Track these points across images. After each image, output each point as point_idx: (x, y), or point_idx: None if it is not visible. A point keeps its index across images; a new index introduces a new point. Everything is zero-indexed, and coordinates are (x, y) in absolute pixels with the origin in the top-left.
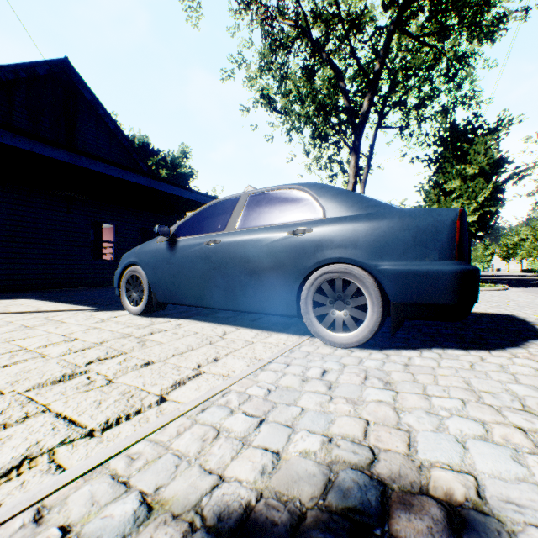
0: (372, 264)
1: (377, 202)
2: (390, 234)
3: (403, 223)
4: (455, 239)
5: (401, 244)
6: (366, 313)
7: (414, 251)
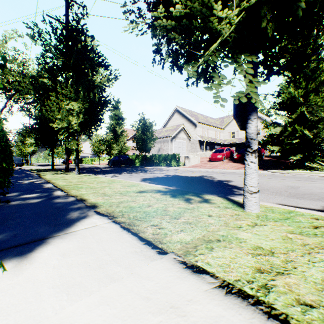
0: (15, 162)
1: (15, 157)
2: (17, 160)
3: (18, 159)
4: (22, 160)
5: (18, 160)
6: (15, 166)
7: (19, 161)
